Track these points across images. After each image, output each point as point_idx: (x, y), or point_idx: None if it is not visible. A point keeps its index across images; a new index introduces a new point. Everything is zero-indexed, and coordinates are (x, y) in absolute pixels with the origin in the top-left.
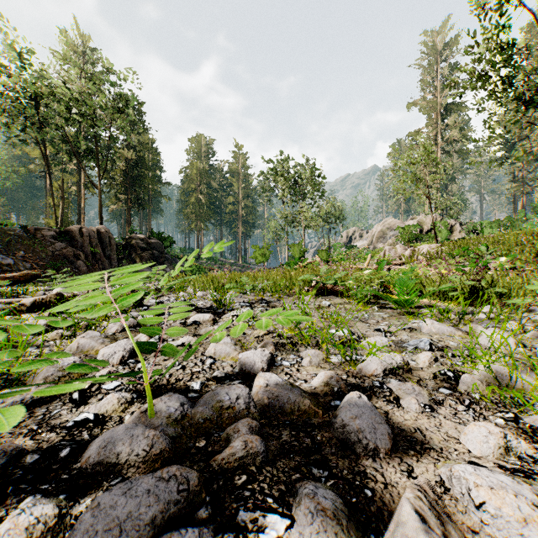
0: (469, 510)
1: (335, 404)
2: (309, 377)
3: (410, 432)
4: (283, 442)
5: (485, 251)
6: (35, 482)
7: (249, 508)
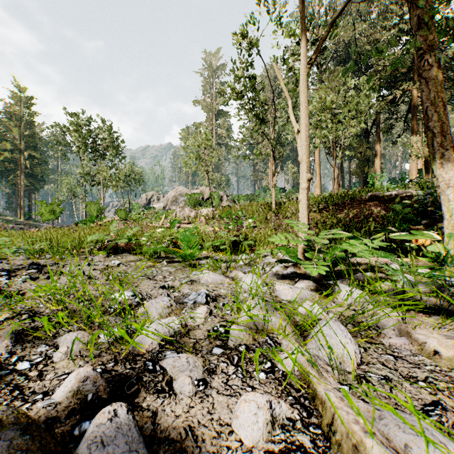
0: None
1: (81, 430)
2: (56, 382)
3: (180, 440)
4: None
5: (241, 215)
6: None
7: None
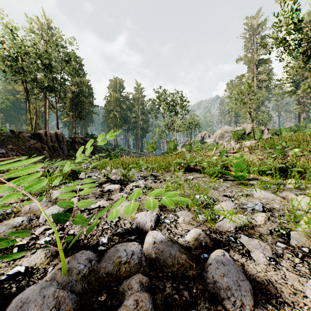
0: None
1: (204, 257)
2: (184, 232)
3: (264, 284)
4: (167, 295)
5: (284, 145)
6: None
7: None
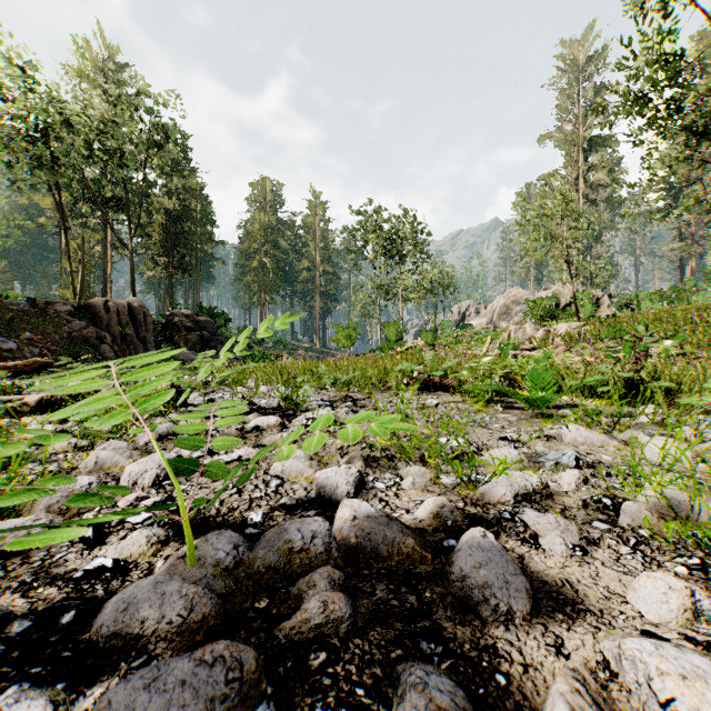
0: (649, 708)
1: (450, 545)
2: (412, 504)
3: (556, 586)
4: (378, 601)
5: (644, 332)
6: (24, 662)
7: (329, 705)
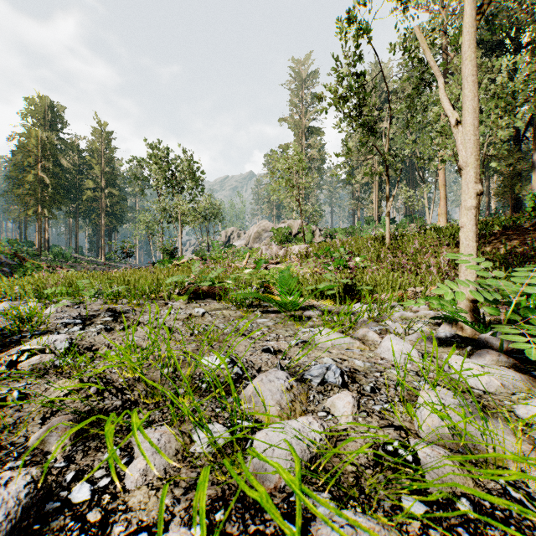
0: None
1: None
2: None
3: None
4: None
5: (343, 252)
6: None
7: None
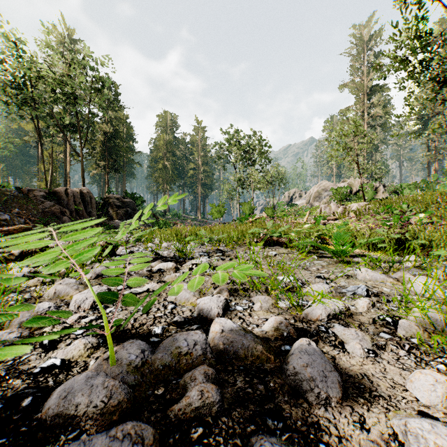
0: None
1: (285, 349)
2: (260, 321)
3: (358, 378)
4: (238, 389)
5: (406, 209)
6: None
7: None
